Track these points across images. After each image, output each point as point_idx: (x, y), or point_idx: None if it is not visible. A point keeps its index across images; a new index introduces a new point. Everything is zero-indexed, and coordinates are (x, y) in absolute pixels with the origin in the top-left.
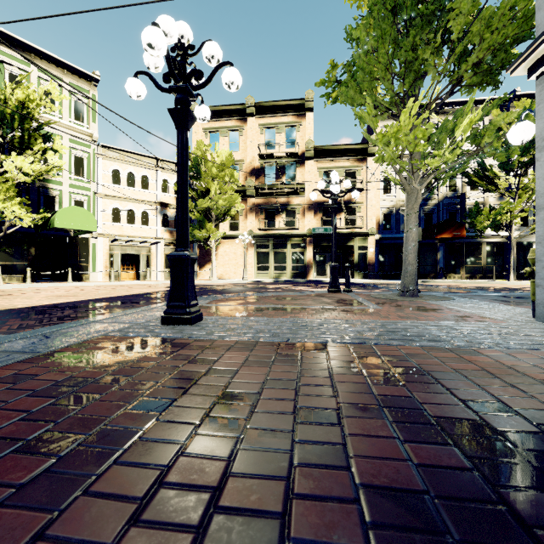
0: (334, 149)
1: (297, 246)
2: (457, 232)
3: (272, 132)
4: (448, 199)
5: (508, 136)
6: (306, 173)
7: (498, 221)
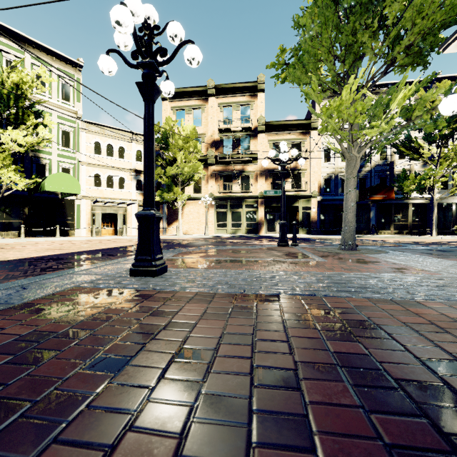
0: (282, 124)
1: (251, 206)
2: (387, 194)
3: (229, 110)
4: (379, 166)
5: (440, 107)
6: (258, 145)
7: (422, 185)
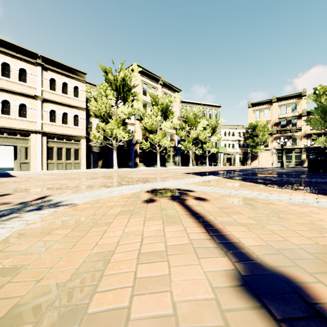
0: None
1: (297, 152)
2: None
3: (284, 107)
4: None
5: None
6: (302, 122)
7: None
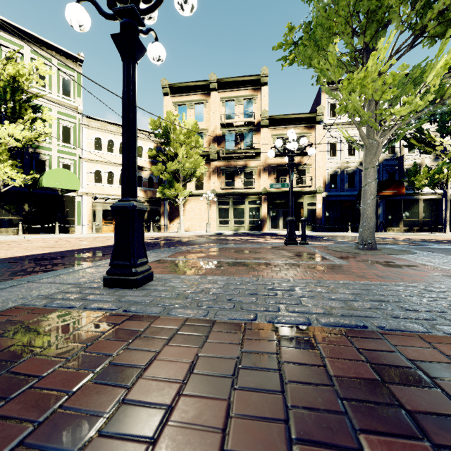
0: (286, 118)
1: (254, 202)
2: (398, 190)
3: (232, 104)
4: (387, 161)
5: None
6: (261, 140)
7: (436, 179)
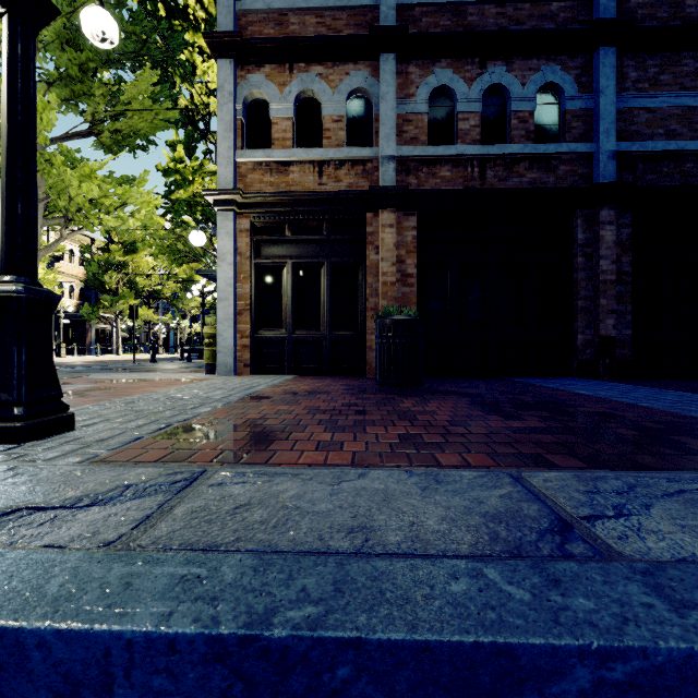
0: None
1: None
2: None
3: None
4: None
5: (194, 237)
6: None
7: None
